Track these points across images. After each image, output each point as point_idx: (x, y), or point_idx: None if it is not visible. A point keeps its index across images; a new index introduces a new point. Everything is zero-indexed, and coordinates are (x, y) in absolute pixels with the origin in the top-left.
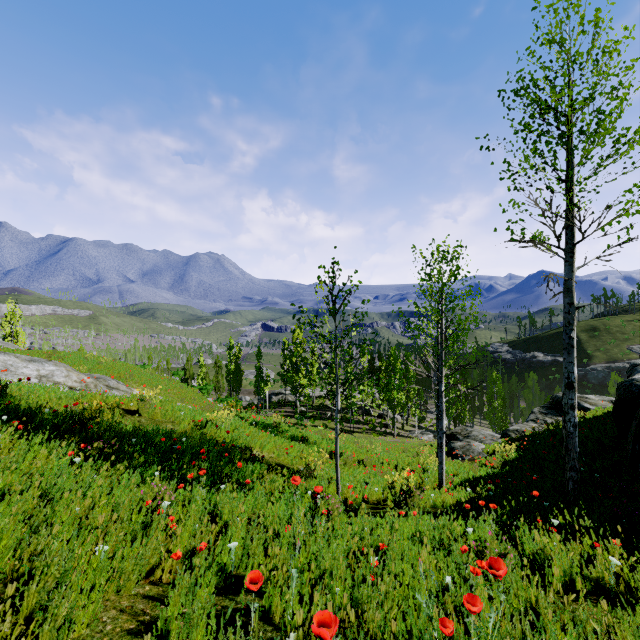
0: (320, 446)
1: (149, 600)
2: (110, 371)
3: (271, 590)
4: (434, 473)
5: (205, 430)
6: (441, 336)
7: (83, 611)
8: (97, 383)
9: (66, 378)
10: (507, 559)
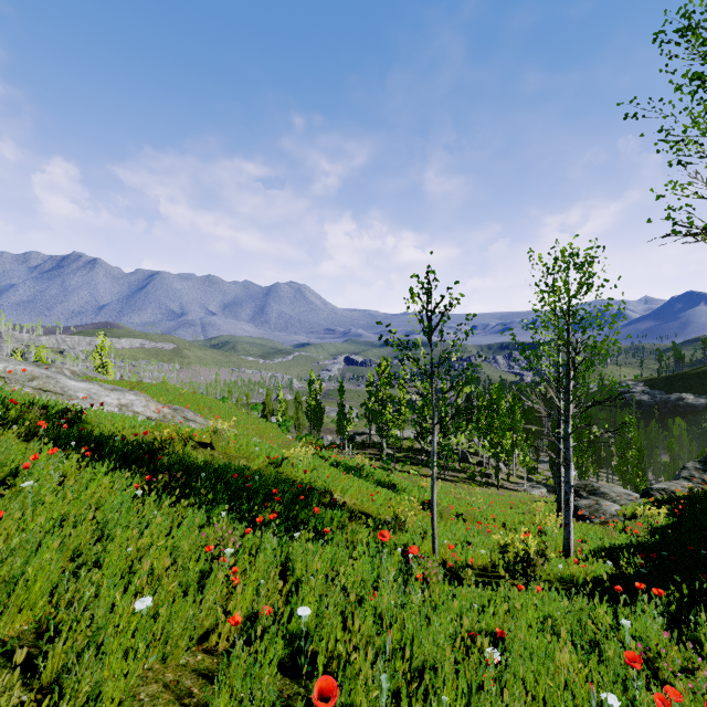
0: (410, 494)
1: (199, 675)
2: (189, 403)
3: (351, 683)
4: (555, 537)
5: (281, 468)
6: (567, 364)
7: (113, 686)
8: (175, 414)
9: (145, 408)
10: (702, 680)
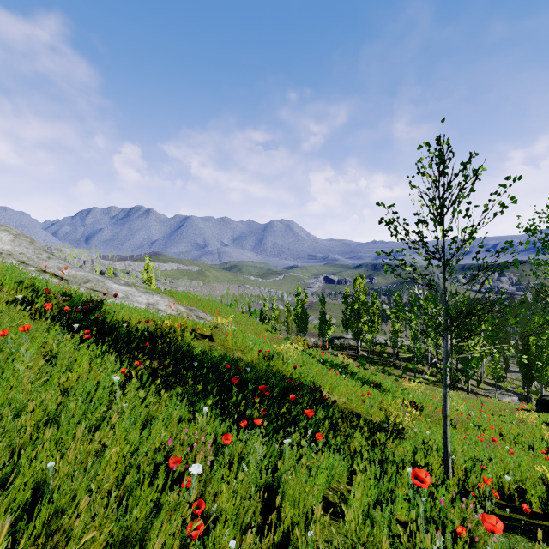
0: (394, 395)
1: None
2: (205, 307)
3: None
4: None
5: (272, 362)
6: None
7: None
8: (189, 313)
9: (166, 307)
10: None
